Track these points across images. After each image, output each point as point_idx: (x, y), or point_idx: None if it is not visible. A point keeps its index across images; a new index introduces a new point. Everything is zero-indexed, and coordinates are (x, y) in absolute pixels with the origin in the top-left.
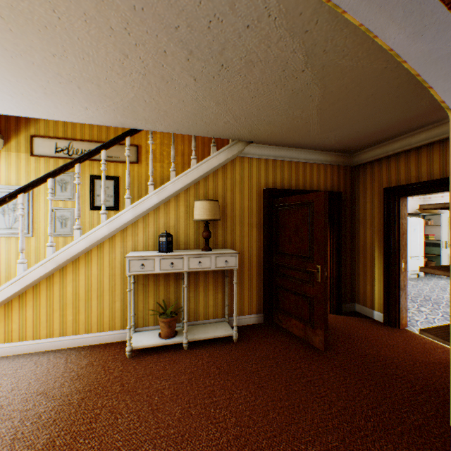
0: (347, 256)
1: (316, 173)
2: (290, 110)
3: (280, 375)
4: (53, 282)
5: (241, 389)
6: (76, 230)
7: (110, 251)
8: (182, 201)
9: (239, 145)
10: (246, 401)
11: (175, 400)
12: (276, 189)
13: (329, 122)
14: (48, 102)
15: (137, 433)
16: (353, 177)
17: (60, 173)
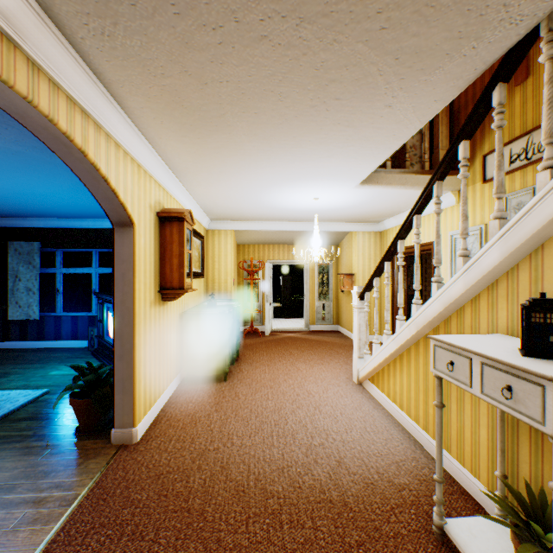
0: None
1: None
2: None
3: None
4: (418, 351)
5: None
6: (432, 284)
7: (471, 324)
8: None
9: None
10: None
11: None
12: None
13: None
14: (365, 130)
15: None
16: None
17: (421, 205)
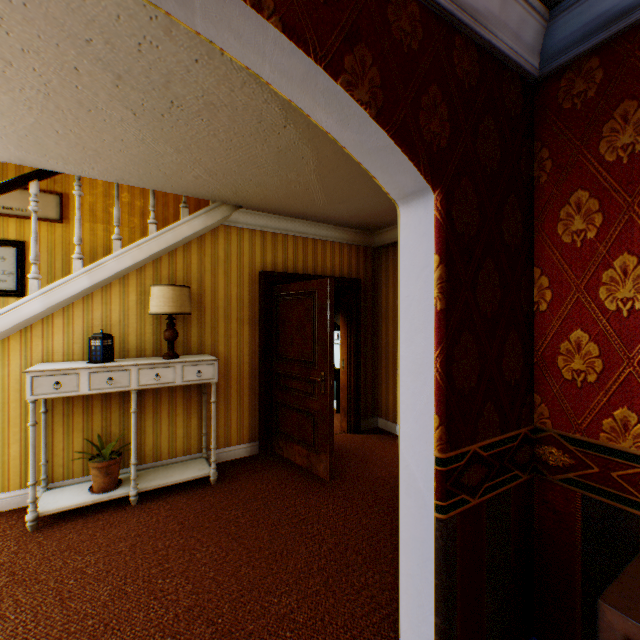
0: (368, 359)
1: (330, 253)
2: (282, 171)
3: (267, 518)
4: None
5: (209, 545)
6: None
7: None
8: (133, 286)
9: (223, 209)
10: (213, 559)
11: (104, 579)
12: (277, 273)
13: (335, 191)
14: None
15: (28, 638)
16: (375, 262)
17: None
